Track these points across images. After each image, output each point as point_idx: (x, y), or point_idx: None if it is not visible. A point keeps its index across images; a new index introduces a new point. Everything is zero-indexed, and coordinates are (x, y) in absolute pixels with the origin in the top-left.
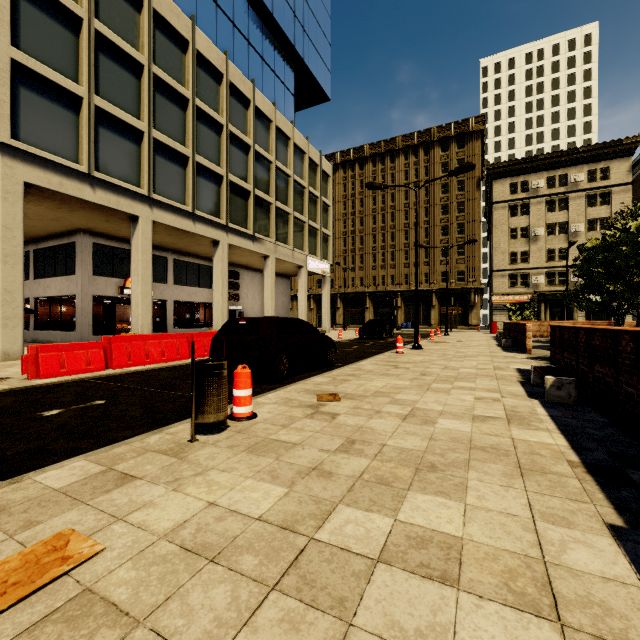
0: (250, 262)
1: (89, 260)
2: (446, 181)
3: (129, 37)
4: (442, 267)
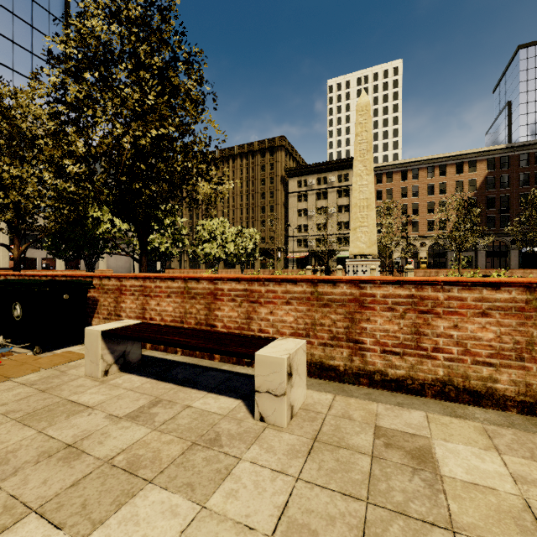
0: None
1: None
2: (264, 177)
3: None
4: (261, 234)
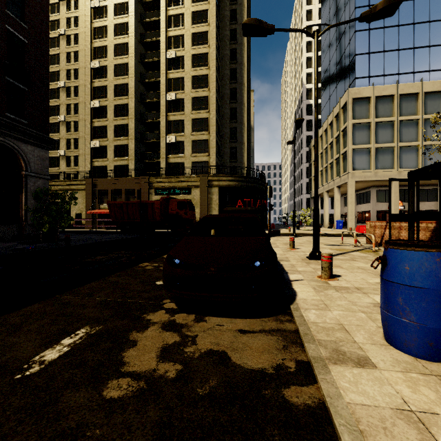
0: None
1: (375, 197)
2: None
3: (388, 113)
4: None
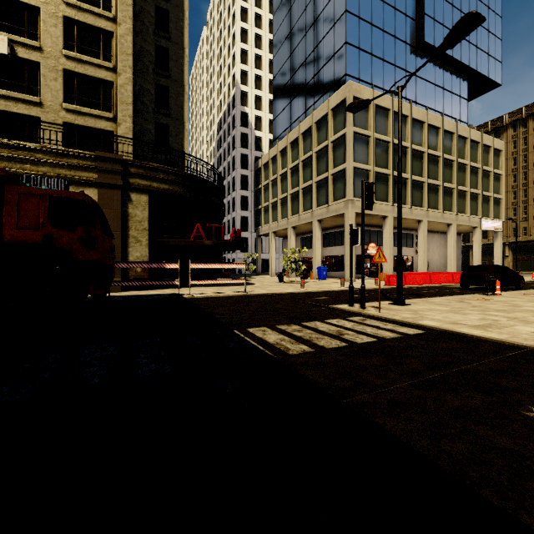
0: (433, 228)
1: None
2: None
3: (384, 131)
4: None
